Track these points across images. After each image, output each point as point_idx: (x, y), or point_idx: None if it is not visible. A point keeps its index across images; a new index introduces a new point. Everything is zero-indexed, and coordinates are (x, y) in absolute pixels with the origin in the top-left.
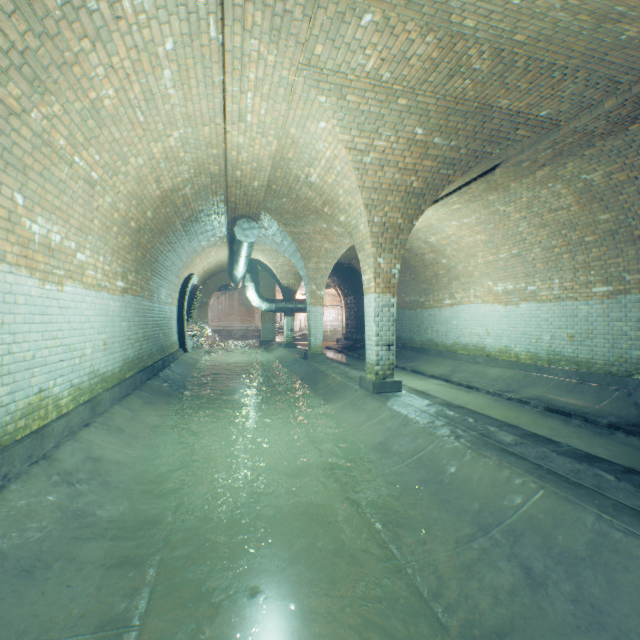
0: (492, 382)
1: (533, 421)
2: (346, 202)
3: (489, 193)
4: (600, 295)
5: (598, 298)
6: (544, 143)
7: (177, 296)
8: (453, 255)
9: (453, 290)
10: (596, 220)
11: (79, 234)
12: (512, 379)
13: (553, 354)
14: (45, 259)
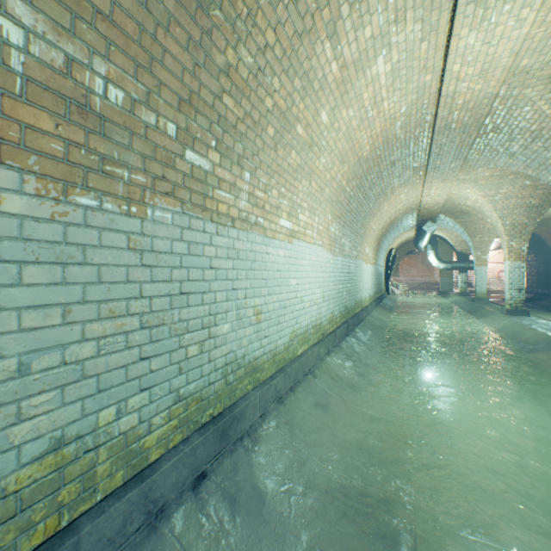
0: None
1: None
2: (488, 214)
3: None
4: None
5: None
6: None
7: (384, 262)
8: None
9: None
10: None
11: (369, 247)
12: None
13: None
14: (366, 258)
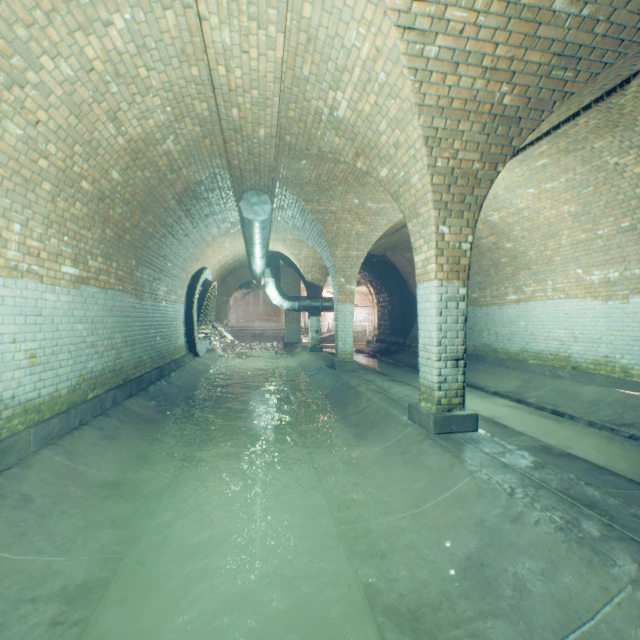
0: (591, 407)
1: None
2: (391, 142)
3: (601, 134)
4: None
5: None
6: None
7: (185, 293)
8: (523, 236)
9: (520, 282)
10: None
11: None
12: (623, 404)
13: None
14: None
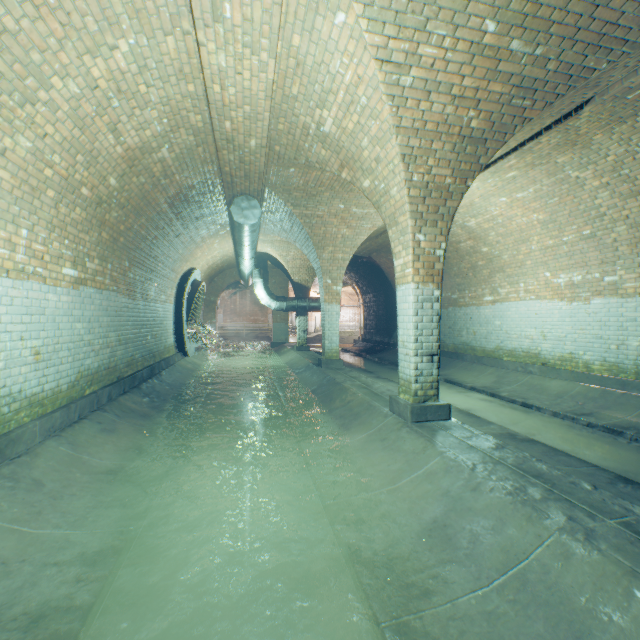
0: (556, 399)
1: None
2: (372, 157)
3: (562, 151)
4: None
5: None
6: None
7: (174, 293)
8: (497, 241)
9: (496, 284)
10: None
11: None
12: (584, 396)
13: None
14: None
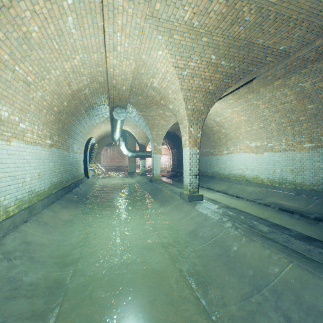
0: (249, 194)
1: (273, 216)
2: (173, 97)
3: (249, 94)
4: (307, 148)
5: (306, 150)
6: (280, 65)
7: (83, 149)
8: (228, 127)
9: (228, 146)
10: (306, 108)
11: (21, 112)
12: (260, 193)
13: (282, 179)
14: None
